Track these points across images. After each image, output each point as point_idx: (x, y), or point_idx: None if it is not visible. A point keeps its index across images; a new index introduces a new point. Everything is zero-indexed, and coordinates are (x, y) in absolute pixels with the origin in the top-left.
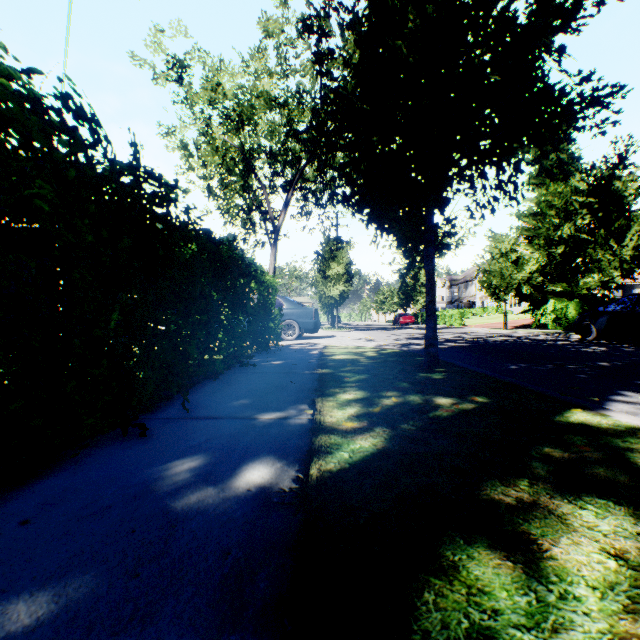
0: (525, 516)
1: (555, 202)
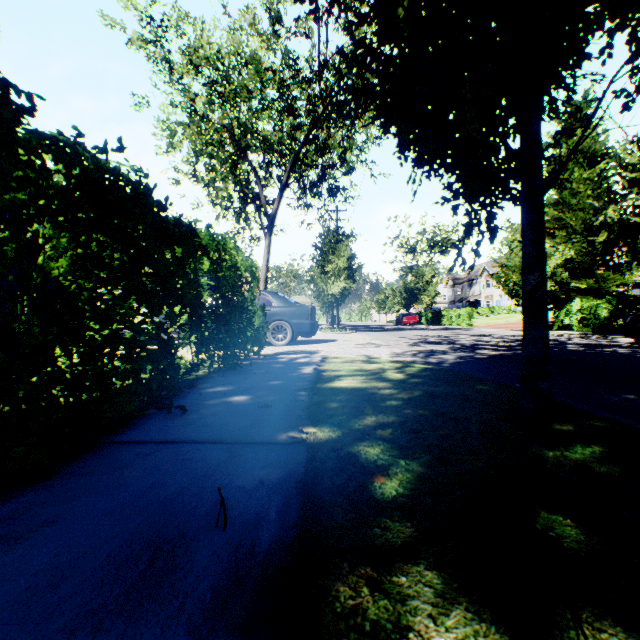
0: None
1: (580, 189)
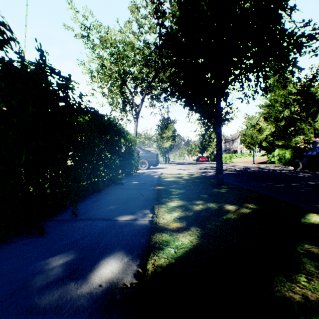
0: (317, 318)
1: (279, 99)
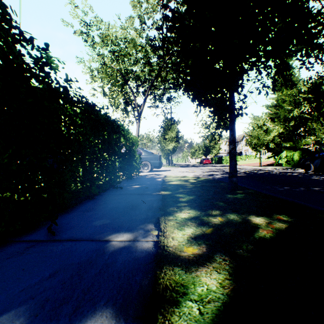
0: None
1: (286, 99)
